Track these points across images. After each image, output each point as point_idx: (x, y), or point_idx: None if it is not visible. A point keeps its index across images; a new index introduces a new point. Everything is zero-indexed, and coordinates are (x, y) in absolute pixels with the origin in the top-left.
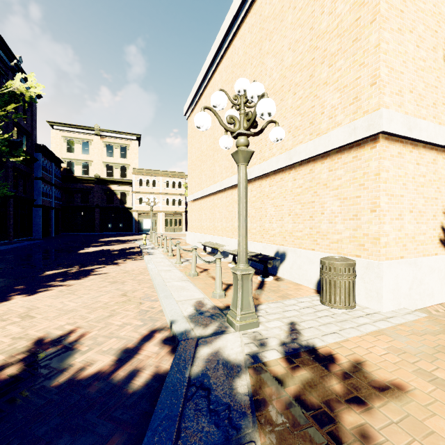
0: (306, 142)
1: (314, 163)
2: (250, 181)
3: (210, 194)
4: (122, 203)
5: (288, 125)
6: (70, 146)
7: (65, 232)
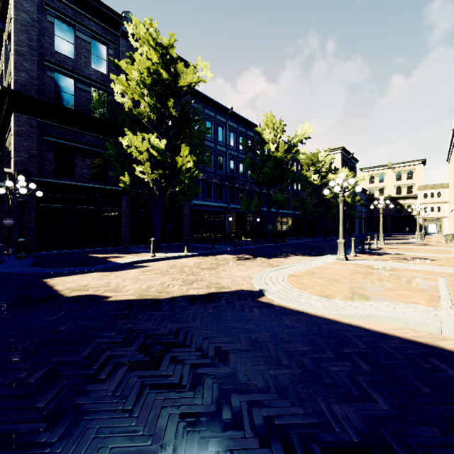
0: None
1: None
2: None
3: (451, 211)
4: (408, 212)
5: None
6: (371, 179)
7: (368, 232)
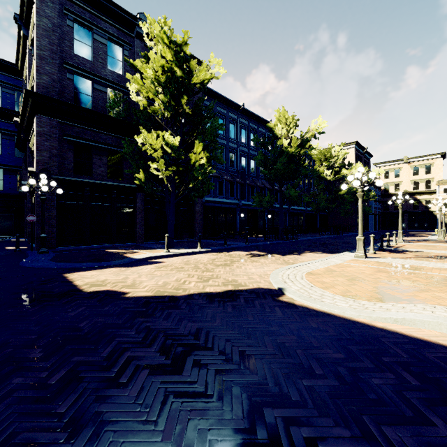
0: None
1: None
2: None
3: None
4: (427, 208)
5: None
6: (386, 175)
7: (383, 229)
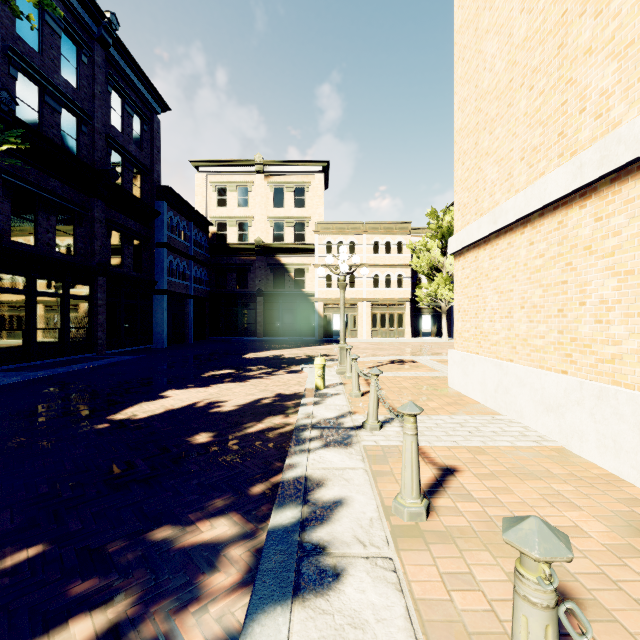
0: None
1: None
2: None
3: None
4: (298, 286)
5: None
6: (221, 197)
7: (215, 336)
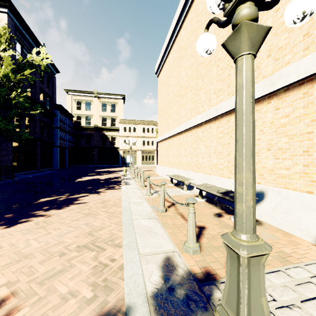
0: (298, 60)
1: (312, 83)
2: (216, 118)
3: (176, 134)
4: (112, 144)
5: (266, 49)
6: (78, 105)
7: (75, 164)
